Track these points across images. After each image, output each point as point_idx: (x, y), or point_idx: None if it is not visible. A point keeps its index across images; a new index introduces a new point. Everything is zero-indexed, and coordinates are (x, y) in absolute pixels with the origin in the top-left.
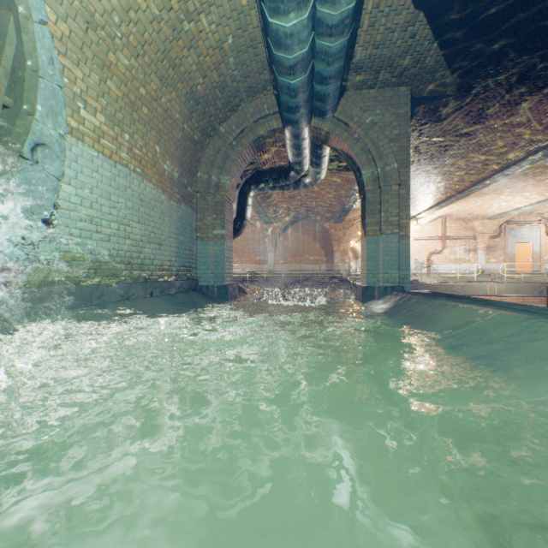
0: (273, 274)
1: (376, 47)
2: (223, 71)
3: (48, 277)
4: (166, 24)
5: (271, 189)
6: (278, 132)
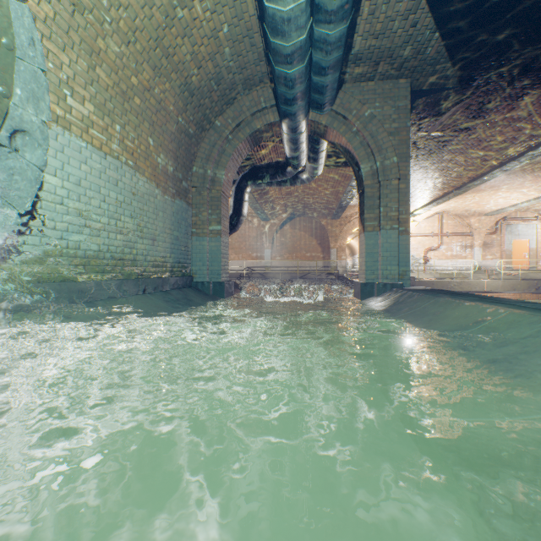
0: (270, 270)
1: (376, 37)
2: (219, 62)
3: (31, 274)
4: (158, 10)
5: (267, 185)
6: (275, 126)
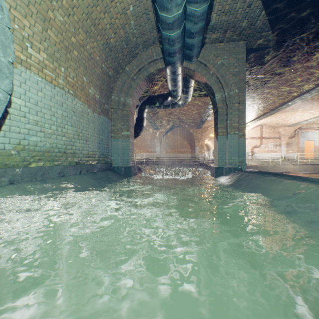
0: (159, 159)
1: (225, 14)
2: (127, 30)
3: (3, 162)
4: None
5: (158, 108)
6: (162, 70)
